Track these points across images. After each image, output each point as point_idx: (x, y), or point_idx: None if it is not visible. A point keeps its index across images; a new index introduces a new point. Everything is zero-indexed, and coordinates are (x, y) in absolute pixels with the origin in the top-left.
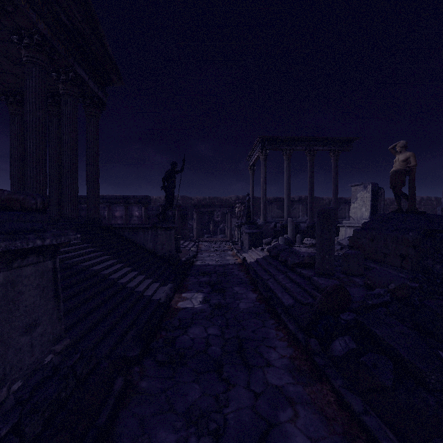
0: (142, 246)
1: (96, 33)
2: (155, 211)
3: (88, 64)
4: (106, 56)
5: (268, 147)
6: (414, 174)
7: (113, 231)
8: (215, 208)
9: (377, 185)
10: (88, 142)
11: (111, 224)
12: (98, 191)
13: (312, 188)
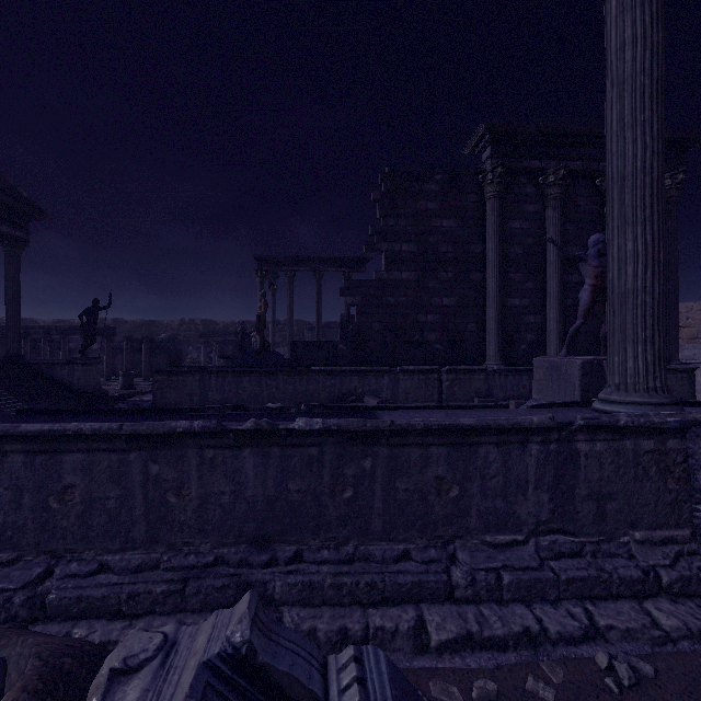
0: (59, 381)
1: (6, 185)
2: (131, 343)
3: (0, 211)
4: (20, 203)
5: (266, 268)
6: (262, 320)
7: (30, 367)
8: (228, 338)
9: (347, 318)
10: (7, 281)
11: (27, 360)
12: (19, 328)
13: (318, 316)
